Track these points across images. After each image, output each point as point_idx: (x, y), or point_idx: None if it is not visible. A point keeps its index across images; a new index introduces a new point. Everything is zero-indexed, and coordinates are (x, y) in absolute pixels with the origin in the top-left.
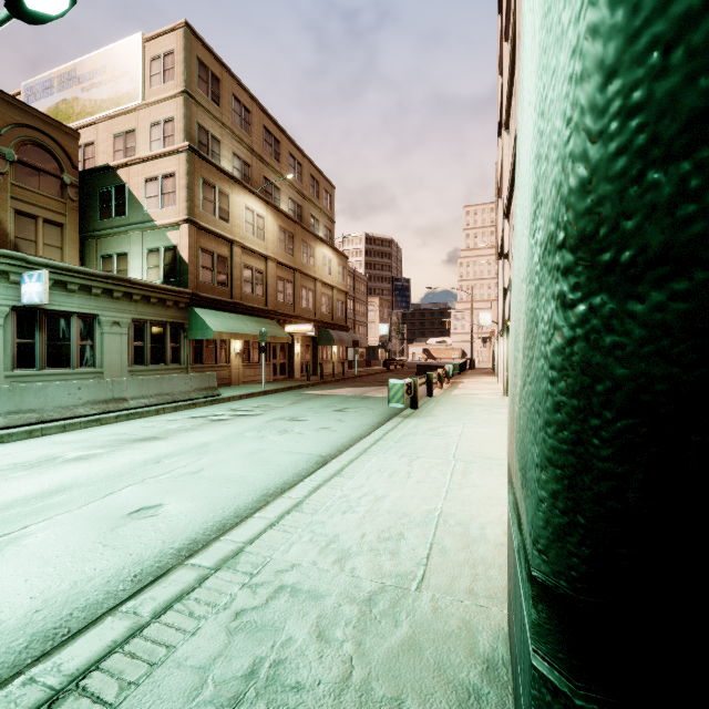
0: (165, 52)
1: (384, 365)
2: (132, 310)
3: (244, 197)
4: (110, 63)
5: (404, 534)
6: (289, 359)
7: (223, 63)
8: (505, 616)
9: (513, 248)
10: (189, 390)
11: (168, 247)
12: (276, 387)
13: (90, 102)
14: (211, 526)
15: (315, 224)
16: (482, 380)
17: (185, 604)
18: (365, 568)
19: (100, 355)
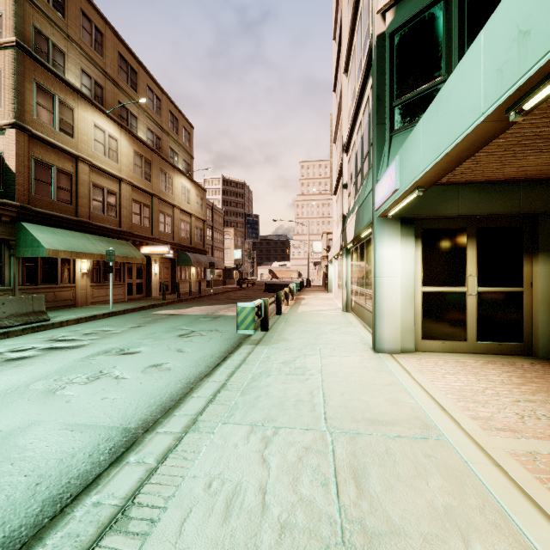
0: None
1: (238, 283)
2: None
3: (93, 115)
4: None
5: None
6: (147, 279)
7: None
8: None
9: None
10: (1, 316)
11: None
12: (126, 307)
13: None
14: None
15: (174, 156)
16: (319, 296)
17: None
18: None
19: None
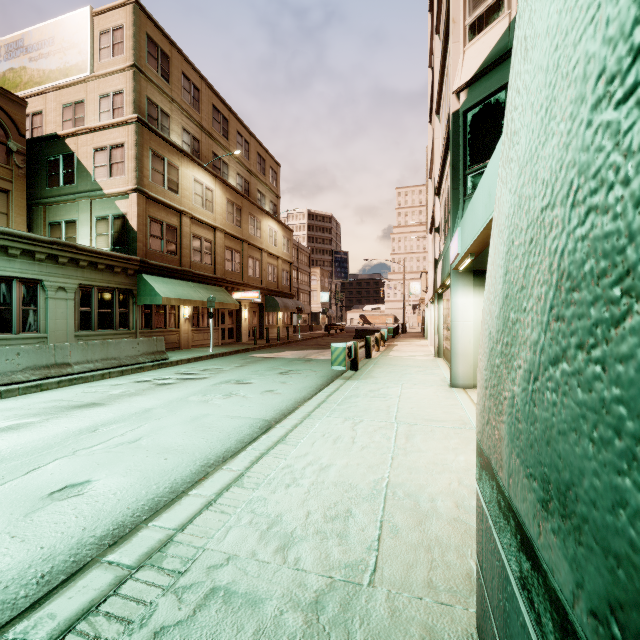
0: (114, 27)
1: (326, 329)
2: (78, 276)
3: (193, 170)
4: (58, 35)
5: (352, 511)
6: (237, 324)
7: (172, 42)
8: (472, 617)
9: (499, 183)
10: (137, 354)
11: (117, 215)
12: (224, 350)
13: (38, 72)
14: (141, 506)
15: (261, 199)
16: (414, 343)
17: (91, 622)
18: (310, 558)
19: (44, 320)
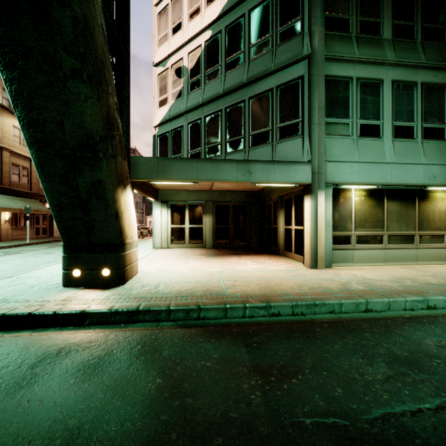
0: None
1: None
2: None
3: (12, 119)
4: None
5: None
6: (50, 224)
7: None
8: None
9: None
10: None
11: None
12: (38, 241)
13: None
14: None
15: None
16: None
17: None
18: (56, 274)
19: None
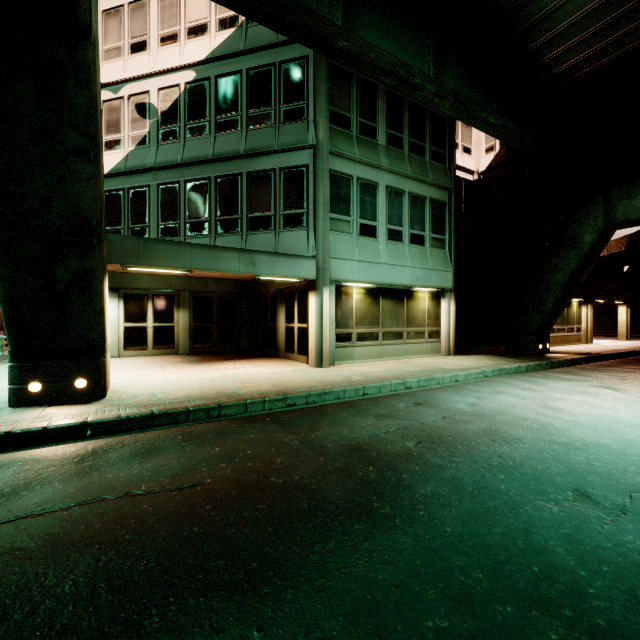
0: None
1: None
2: None
3: None
4: None
5: None
6: None
7: None
8: None
9: None
10: None
11: None
12: None
13: None
14: None
15: None
16: None
17: None
18: None
19: None
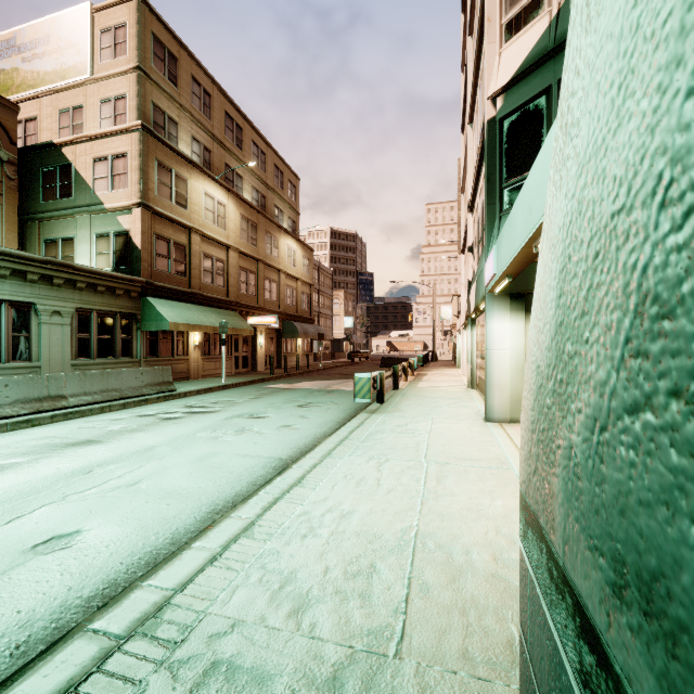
0: (116, 24)
1: (349, 357)
2: (76, 299)
3: (203, 183)
4: (54, 33)
5: (377, 565)
6: (252, 352)
7: (181, 42)
8: None
9: (550, 188)
10: (141, 385)
11: (119, 232)
12: (237, 380)
13: (32, 74)
14: (137, 560)
15: (279, 215)
16: (445, 372)
17: None
18: (328, 623)
19: (37, 347)
